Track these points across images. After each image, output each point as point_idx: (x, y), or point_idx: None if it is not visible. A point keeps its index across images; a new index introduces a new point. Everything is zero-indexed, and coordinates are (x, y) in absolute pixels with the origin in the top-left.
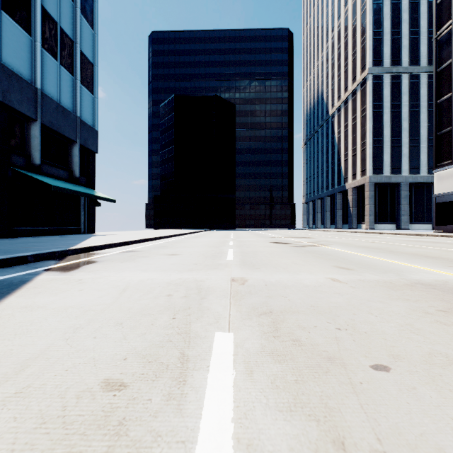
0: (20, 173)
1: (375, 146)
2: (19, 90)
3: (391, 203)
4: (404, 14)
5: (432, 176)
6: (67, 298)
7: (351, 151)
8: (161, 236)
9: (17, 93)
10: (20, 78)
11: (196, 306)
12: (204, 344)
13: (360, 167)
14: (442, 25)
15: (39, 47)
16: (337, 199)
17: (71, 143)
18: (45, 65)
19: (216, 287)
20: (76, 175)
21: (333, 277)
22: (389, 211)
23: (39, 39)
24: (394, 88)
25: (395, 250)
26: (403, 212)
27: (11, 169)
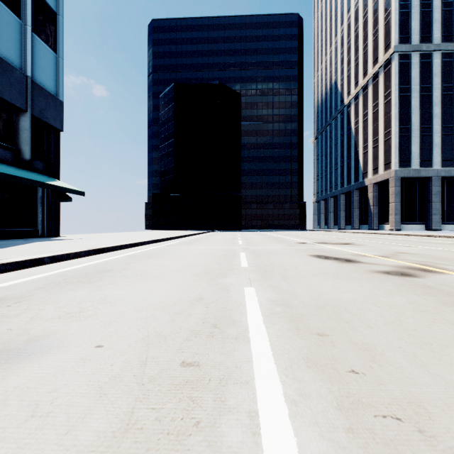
0: None
1: (402, 135)
2: None
3: (420, 200)
4: None
5: None
6: None
7: (371, 143)
8: (134, 241)
9: None
10: None
11: None
12: None
13: (383, 160)
14: None
15: None
16: (355, 196)
17: (19, 112)
18: None
19: None
20: (26, 157)
21: None
22: (418, 209)
23: None
24: (424, 68)
25: None
26: (434, 211)
27: None
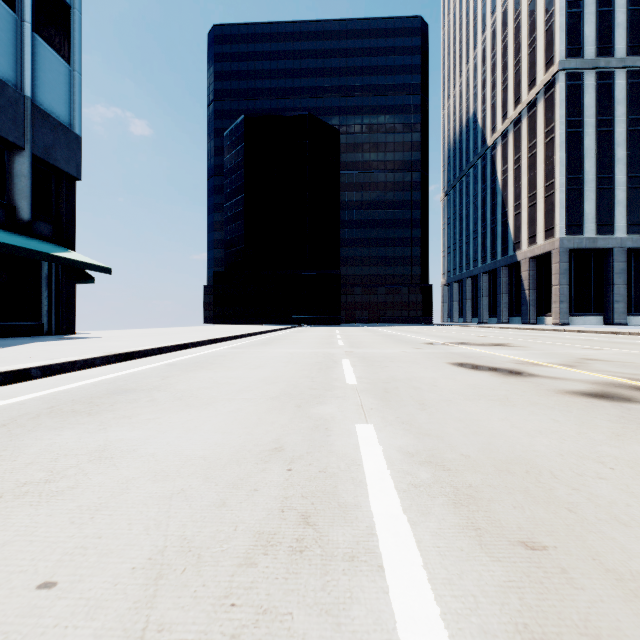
0: None
1: (570, 188)
2: None
3: (596, 282)
4: None
5: None
6: None
7: (526, 200)
8: (182, 342)
9: None
10: None
11: None
12: None
13: (544, 224)
14: None
15: None
16: (502, 277)
17: (13, 150)
18: None
19: None
20: (23, 217)
21: None
22: (593, 295)
23: None
24: (602, 93)
25: None
26: (616, 297)
27: None
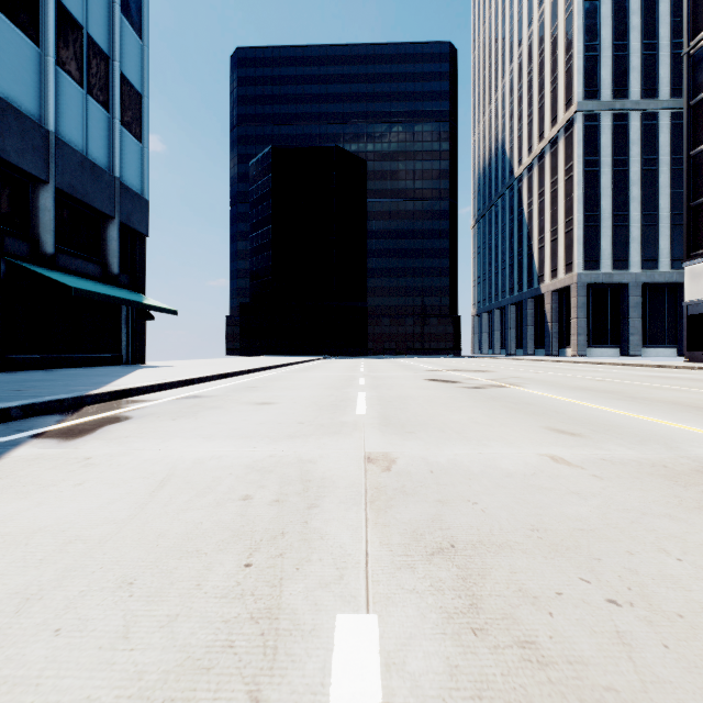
0: (21, 267)
1: (588, 225)
2: (19, 133)
3: (613, 315)
4: (633, 17)
5: (677, 273)
6: (44, 505)
7: (549, 234)
8: (248, 368)
9: (15, 137)
10: (21, 114)
11: (297, 527)
12: (309, 658)
13: (564, 258)
14: (699, 31)
15: (52, 65)
16: (528, 309)
17: (106, 220)
18: (63, 94)
19: (339, 477)
20: (114, 272)
21: (552, 452)
22: (610, 328)
23: (53, 53)
24: (618, 133)
25: (637, 394)
26: (631, 330)
27: (7, 261)
